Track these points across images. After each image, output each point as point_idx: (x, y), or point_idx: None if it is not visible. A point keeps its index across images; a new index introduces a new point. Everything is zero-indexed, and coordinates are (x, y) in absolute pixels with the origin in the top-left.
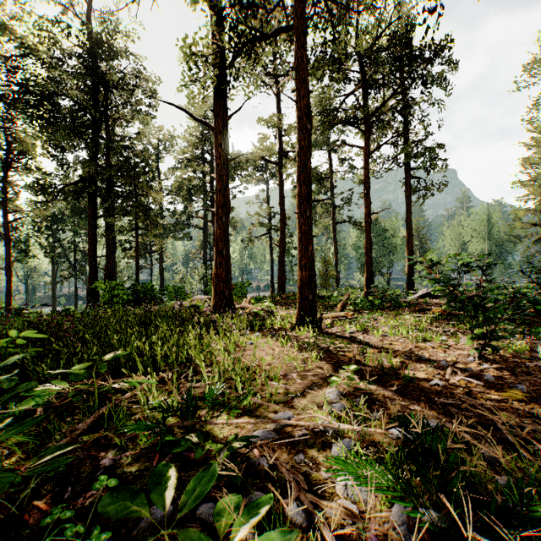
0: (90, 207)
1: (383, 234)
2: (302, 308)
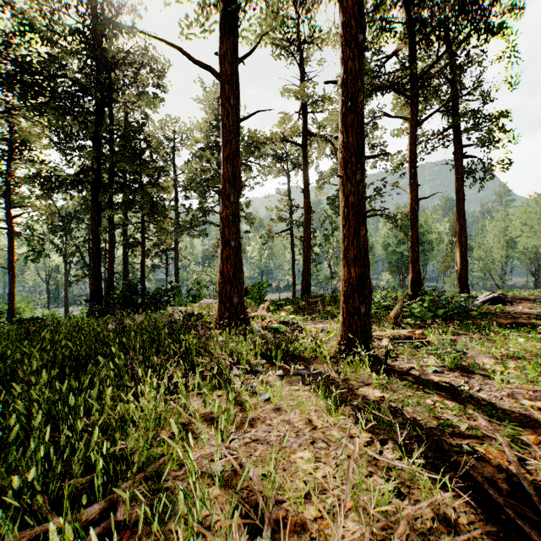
0: (93, 199)
1: None
2: (349, 326)
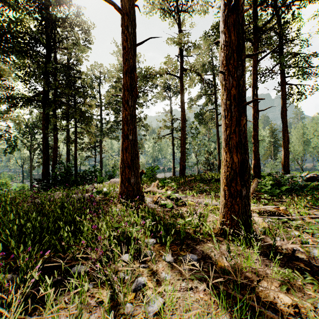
0: (44, 112)
1: (249, 134)
2: (231, 207)
